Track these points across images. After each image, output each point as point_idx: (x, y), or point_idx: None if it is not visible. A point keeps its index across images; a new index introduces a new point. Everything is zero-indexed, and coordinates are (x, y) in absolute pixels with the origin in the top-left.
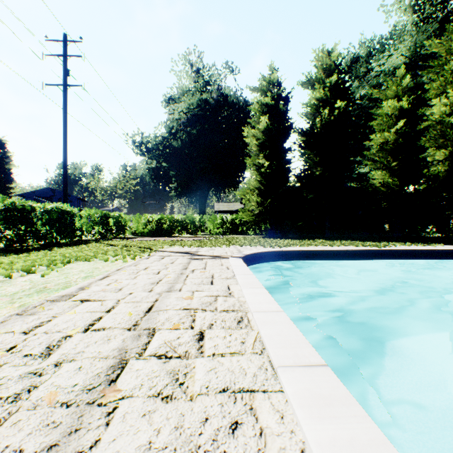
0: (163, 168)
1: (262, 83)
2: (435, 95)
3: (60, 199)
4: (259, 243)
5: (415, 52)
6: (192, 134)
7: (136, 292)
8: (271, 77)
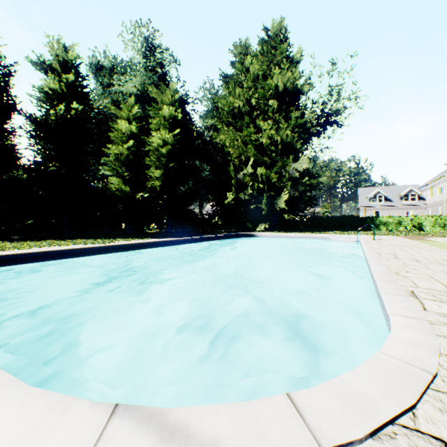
0: None
1: None
2: (156, 129)
3: None
4: None
5: (144, 90)
6: None
7: None
8: None
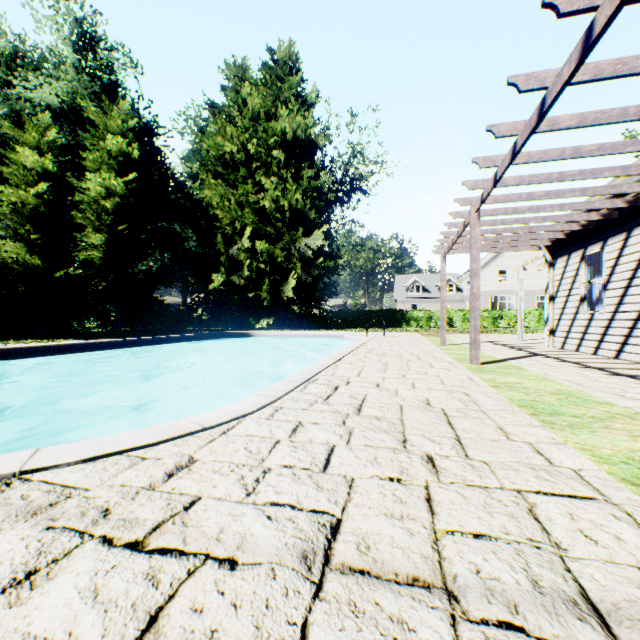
0: None
1: None
2: (95, 169)
3: None
4: None
5: (75, 103)
6: None
7: None
8: None
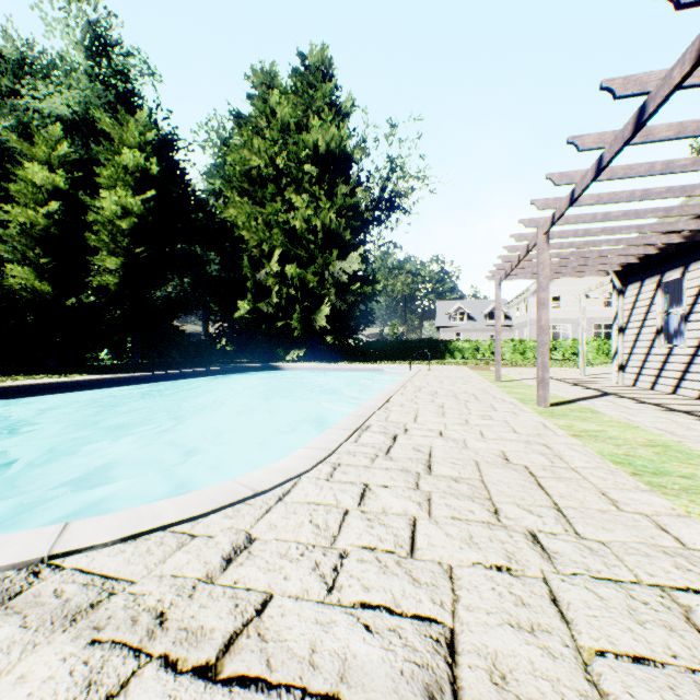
0: None
1: None
2: (110, 186)
3: None
4: None
5: (88, 114)
6: None
7: None
8: None
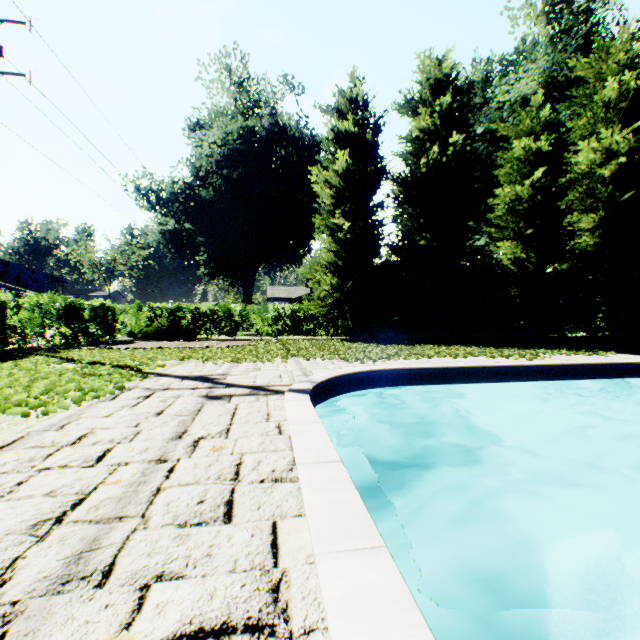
0: (185, 231)
1: (340, 99)
2: (580, 138)
3: (18, 277)
4: (337, 352)
5: (551, 77)
6: (231, 180)
7: None
8: (353, 91)
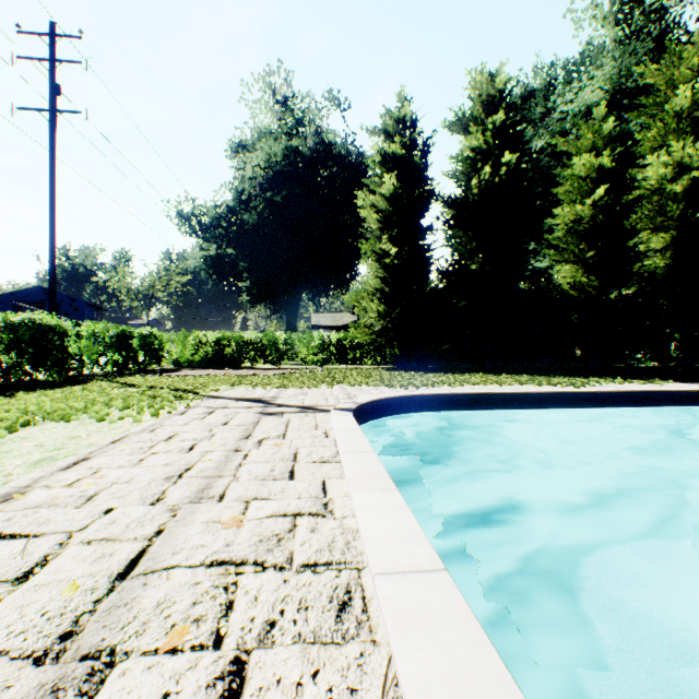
0: (227, 256)
1: (387, 120)
2: (650, 150)
3: (58, 305)
4: (382, 379)
5: (619, 84)
6: (274, 203)
7: (124, 506)
8: (401, 112)
